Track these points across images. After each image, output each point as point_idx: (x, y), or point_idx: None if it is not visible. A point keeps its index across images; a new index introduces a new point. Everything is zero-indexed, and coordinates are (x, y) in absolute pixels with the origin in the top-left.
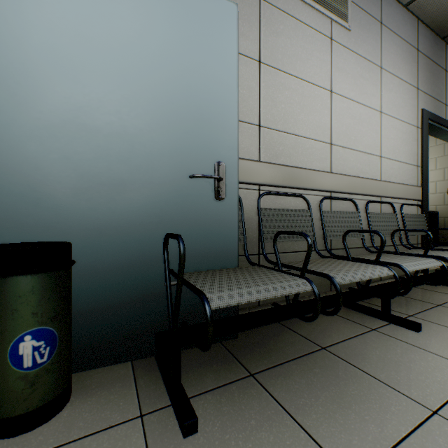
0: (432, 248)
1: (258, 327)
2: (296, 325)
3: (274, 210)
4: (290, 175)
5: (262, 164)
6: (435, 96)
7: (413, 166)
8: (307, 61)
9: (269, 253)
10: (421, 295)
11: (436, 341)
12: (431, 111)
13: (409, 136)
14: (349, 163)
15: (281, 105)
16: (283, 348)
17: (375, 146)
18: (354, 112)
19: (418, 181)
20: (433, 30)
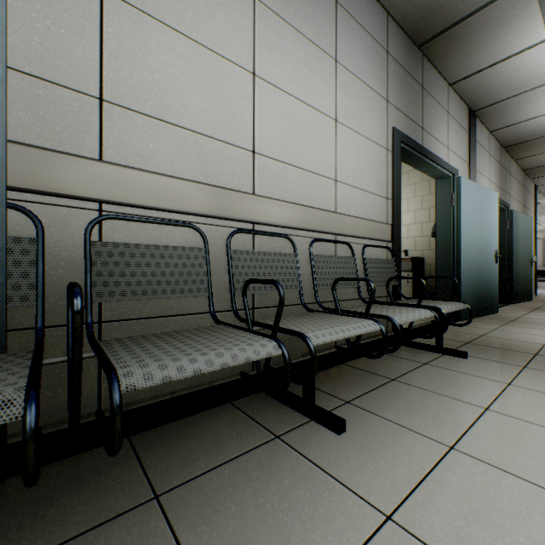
0: (392, 303)
1: (79, 455)
2: (155, 443)
3: (125, 246)
4: (166, 190)
5: (100, 164)
6: (409, 116)
7: (381, 198)
8: (209, 16)
9: (124, 320)
10: (380, 365)
11: (355, 452)
12: (405, 133)
13: (376, 159)
14: (286, 184)
15: (152, 73)
16: (74, 509)
17: (328, 165)
18: (294, 112)
19: (388, 218)
20: (407, 33)
